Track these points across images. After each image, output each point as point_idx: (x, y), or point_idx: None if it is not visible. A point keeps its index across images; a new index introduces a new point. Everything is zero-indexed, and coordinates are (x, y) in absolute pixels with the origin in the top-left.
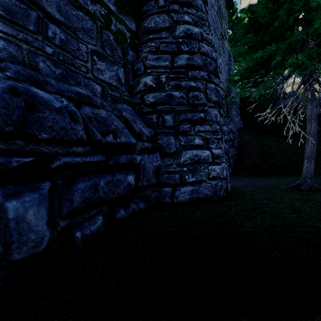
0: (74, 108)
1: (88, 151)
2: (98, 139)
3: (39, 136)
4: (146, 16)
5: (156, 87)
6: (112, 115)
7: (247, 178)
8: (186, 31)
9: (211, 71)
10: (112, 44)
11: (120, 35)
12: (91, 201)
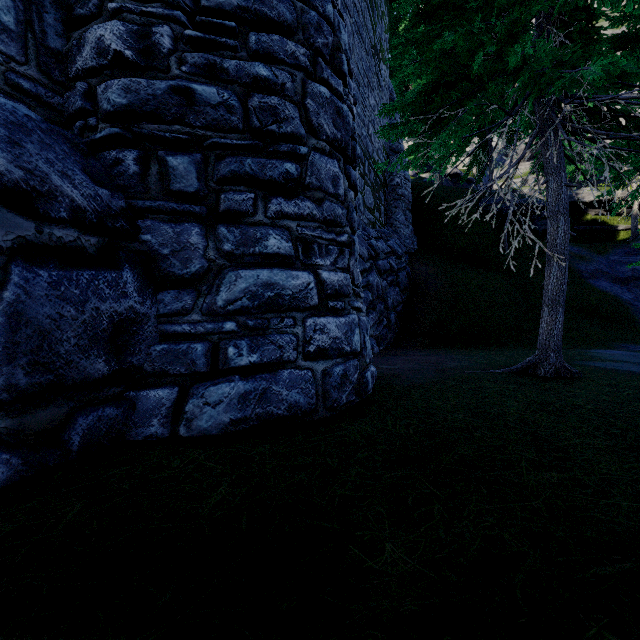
0: None
1: None
2: None
3: None
4: None
5: (138, 60)
6: None
7: (423, 352)
8: None
9: (321, 51)
10: None
11: None
12: None
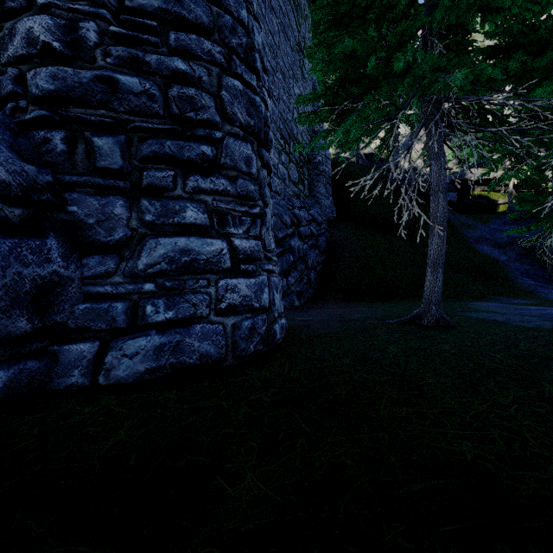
0: None
1: None
2: None
3: None
4: None
5: (66, 50)
6: None
7: (336, 305)
8: None
9: (235, 50)
10: None
11: None
12: None
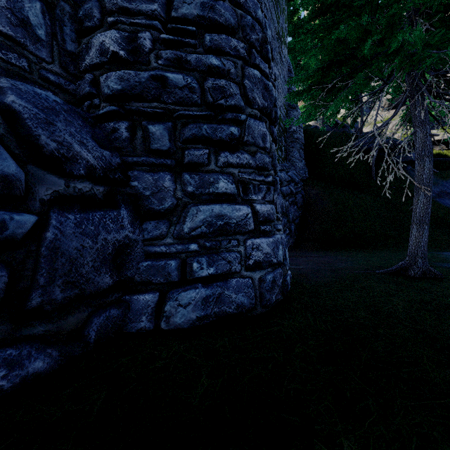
0: None
1: None
2: None
3: None
4: None
5: (128, 57)
6: None
7: (317, 254)
8: None
9: (254, 44)
10: None
11: None
12: None
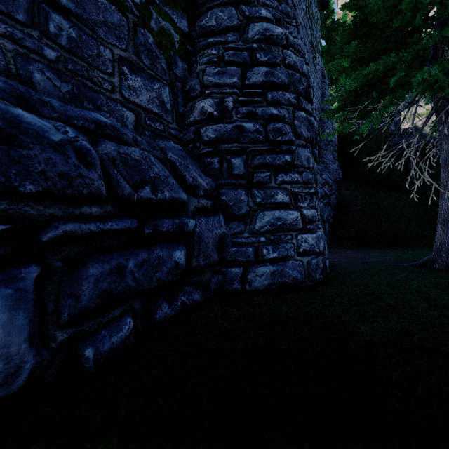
0: (86, 143)
1: (108, 213)
2: (126, 193)
3: (21, 188)
4: (203, 11)
5: (219, 115)
6: (150, 157)
7: (350, 251)
8: (263, 33)
9: (301, 92)
10: (151, 50)
11: (164, 37)
12: (111, 296)
